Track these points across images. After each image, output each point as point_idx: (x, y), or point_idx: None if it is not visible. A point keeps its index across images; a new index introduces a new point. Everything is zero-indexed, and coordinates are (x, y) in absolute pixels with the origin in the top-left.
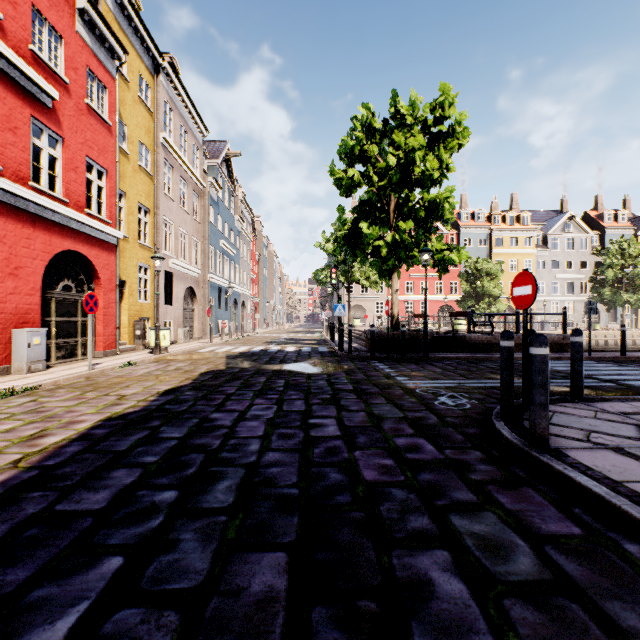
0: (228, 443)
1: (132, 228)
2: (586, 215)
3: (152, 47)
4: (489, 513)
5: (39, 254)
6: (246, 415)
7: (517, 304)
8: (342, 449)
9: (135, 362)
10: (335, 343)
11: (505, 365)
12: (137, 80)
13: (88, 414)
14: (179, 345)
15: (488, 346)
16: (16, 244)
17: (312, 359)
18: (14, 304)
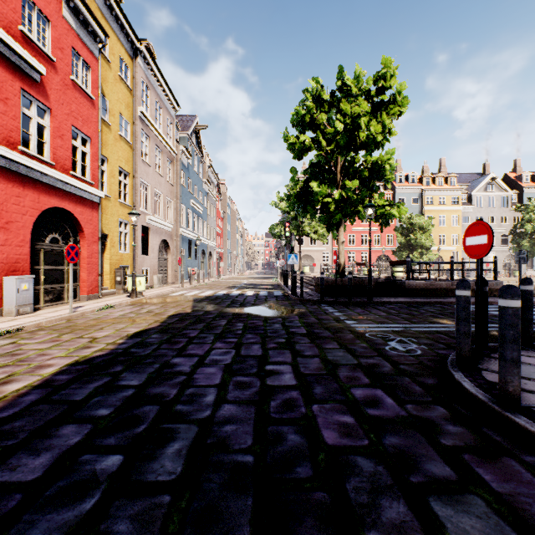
0: (184, 393)
1: (113, 189)
2: (506, 176)
3: (131, 33)
4: (475, 497)
5: (28, 210)
6: (205, 360)
7: (470, 253)
8: (299, 402)
9: (113, 305)
10: (288, 288)
11: (462, 315)
12: (118, 61)
13: (57, 358)
14: (154, 289)
15: (425, 291)
16: (7, 201)
17: (268, 303)
18: (5, 254)
